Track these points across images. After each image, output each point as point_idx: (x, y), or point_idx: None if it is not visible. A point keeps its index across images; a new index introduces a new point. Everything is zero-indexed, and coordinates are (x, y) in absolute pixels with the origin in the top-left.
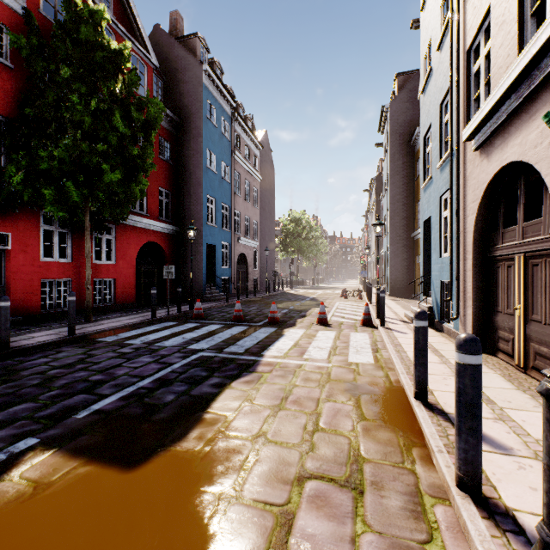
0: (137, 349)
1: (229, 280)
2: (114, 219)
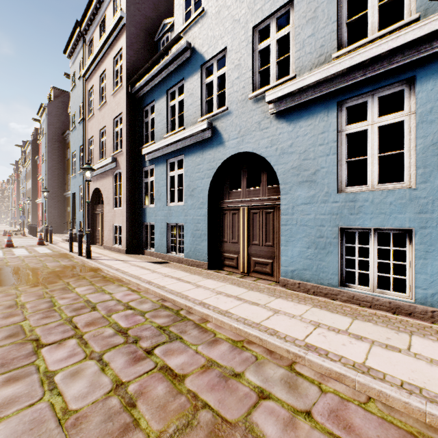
0: None
1: None
2: None
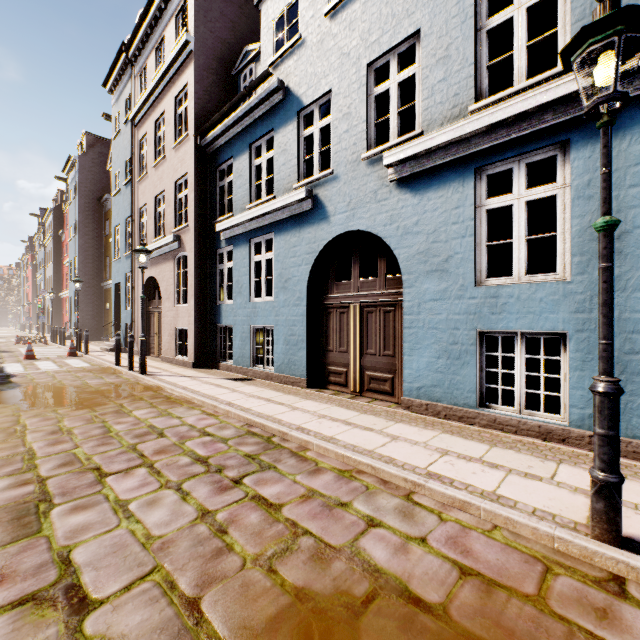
0: None
1: None
2: None
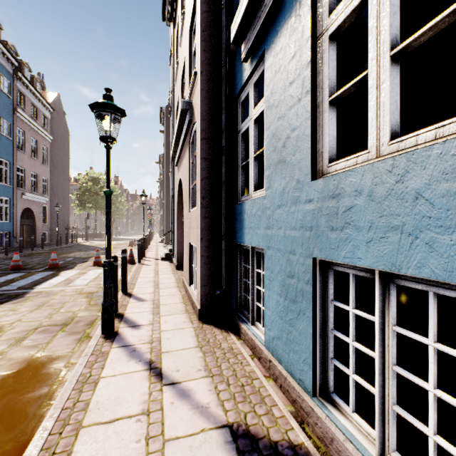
0: None
1: (10, 234)
2: None
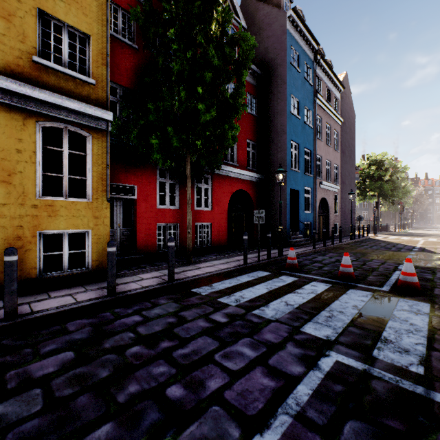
0: (231, 317)
1: (310, 225)
2: (210, 168)
